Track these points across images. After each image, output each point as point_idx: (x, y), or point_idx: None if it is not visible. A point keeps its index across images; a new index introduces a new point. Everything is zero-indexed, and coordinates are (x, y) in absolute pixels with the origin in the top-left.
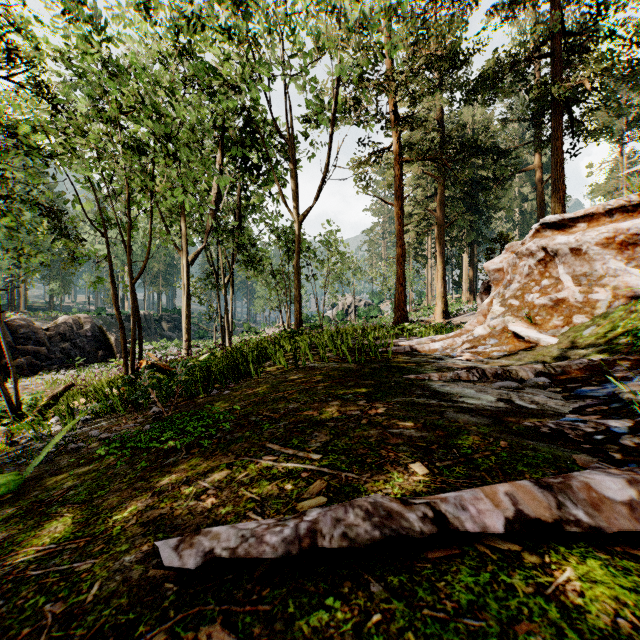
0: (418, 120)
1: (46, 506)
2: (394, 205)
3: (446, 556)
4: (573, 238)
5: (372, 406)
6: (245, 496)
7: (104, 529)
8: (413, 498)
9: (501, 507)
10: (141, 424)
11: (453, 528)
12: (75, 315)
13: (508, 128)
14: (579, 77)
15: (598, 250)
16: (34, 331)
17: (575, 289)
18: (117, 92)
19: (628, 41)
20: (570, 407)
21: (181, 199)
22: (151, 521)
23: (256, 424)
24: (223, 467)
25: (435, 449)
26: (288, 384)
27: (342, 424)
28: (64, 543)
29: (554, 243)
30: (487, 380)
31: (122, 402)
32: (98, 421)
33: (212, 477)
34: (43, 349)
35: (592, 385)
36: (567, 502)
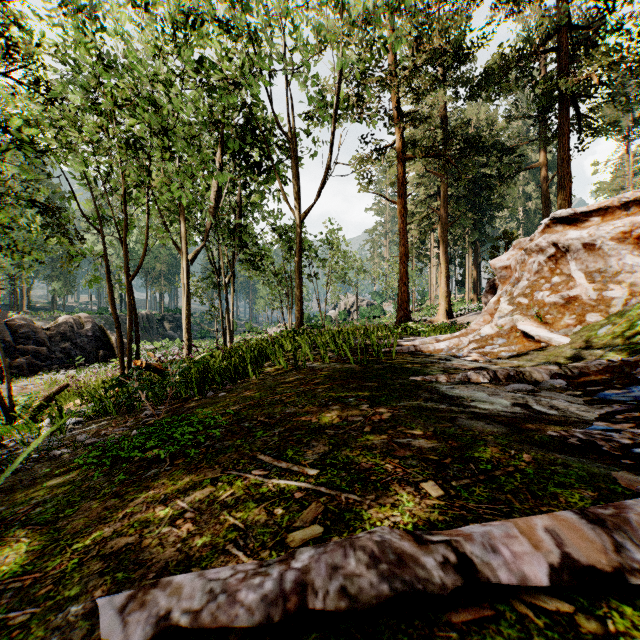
0: (421, 117)
1: (6, 527)
2: (397, 203)
3: (476, 619)
4: (586, 233)
5: (376, 411)
6: (227, 522)
7: (59, 562)
8: (429, 533)
9: (542, 549)
10: (130, 428)
11: (483, 579)
12: (76, 315)
13: (512, 126)
14: (587, 71)
15: (613, 245)
16: (34, 331)
17: (588, 286)
18: (111, 83)
19: (637, 34)
20: (594, 413)
21: (178, 194)
22: (114, 553)
23: (249, 431)
24: (207, 483)
25: (449, 464)
26: (286, 386)
27: (343, 432)
28: (9, 580)
29: (566, 238)
30: (498, 382)
31: (114, 404)
32: (89, 424)
33: (193, 496)
34: (43, 349)
35: (615, 388)
36: (626, 543)
